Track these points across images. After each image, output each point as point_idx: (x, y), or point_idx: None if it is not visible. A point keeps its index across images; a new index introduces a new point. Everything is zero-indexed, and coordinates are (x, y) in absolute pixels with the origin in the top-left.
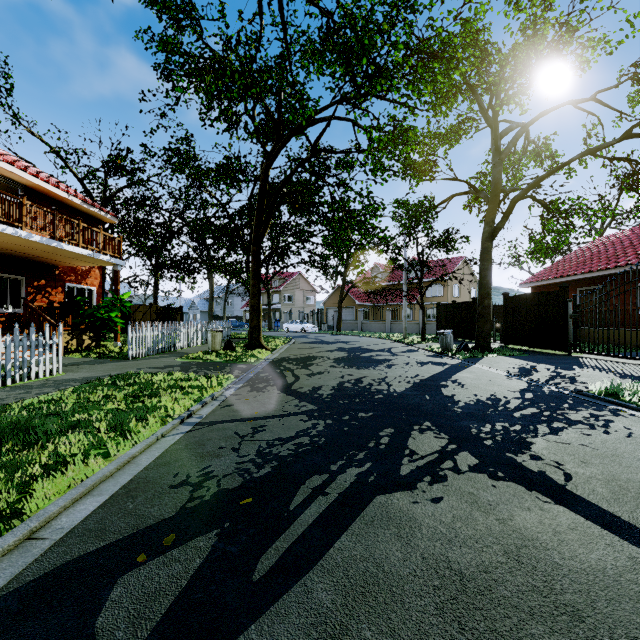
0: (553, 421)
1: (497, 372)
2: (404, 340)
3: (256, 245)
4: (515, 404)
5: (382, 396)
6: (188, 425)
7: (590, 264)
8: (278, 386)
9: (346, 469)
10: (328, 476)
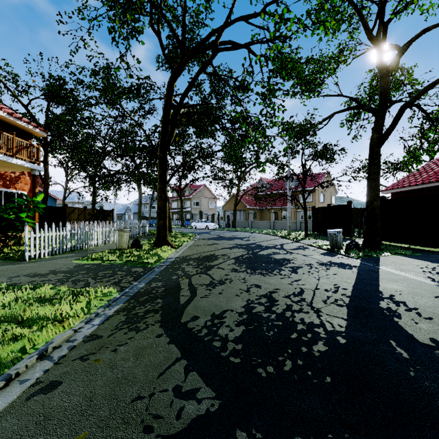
0: None
1: (420, 279)
2: (289, 236)
3: (162, 152)
4: None
5: (324, 347)
6: None
7: None
8: (164, 313)
9: None
10: None
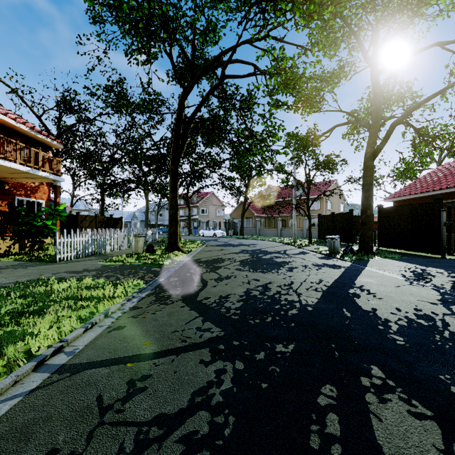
0: None
1: (393, 276)
2: (294, 243)
3: (174, 164)
4: None
5: (296, 312)
6: (43, 372)
7: (446, 182)
8: (184, 295)
9: None
10: None
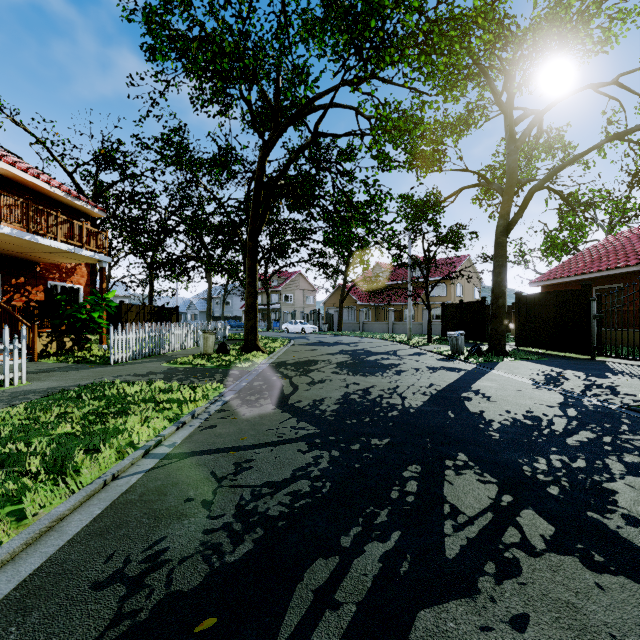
0: (622, 452)
1: (521, 380)
2: (409, 341)
3: (252, 240)
4: (561, 425)
5: (397, 413)
6: (153, 458)
7: (607, 261)
8: (273, 399)
9: (364, 545)
10: (338, 561)
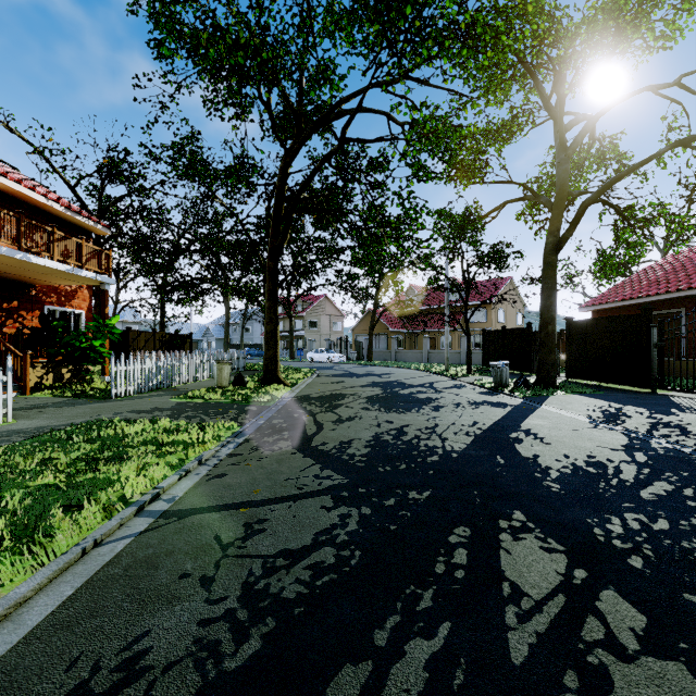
0: None
1: (576, 417)
2: (446, 372)
3: (272, 260)
4: (631, 474)
5: (437, 458)
6: (147, 517)
7: (666, 283)
8: (294, 440)
9: (404, 644)
10: (371, 669)
